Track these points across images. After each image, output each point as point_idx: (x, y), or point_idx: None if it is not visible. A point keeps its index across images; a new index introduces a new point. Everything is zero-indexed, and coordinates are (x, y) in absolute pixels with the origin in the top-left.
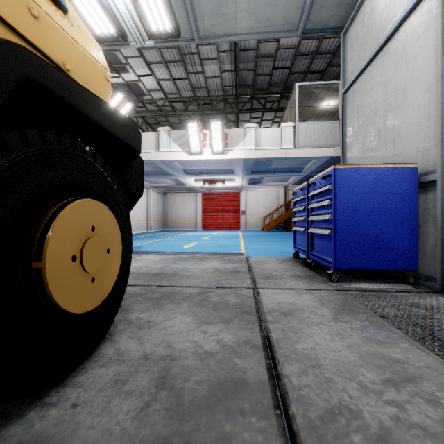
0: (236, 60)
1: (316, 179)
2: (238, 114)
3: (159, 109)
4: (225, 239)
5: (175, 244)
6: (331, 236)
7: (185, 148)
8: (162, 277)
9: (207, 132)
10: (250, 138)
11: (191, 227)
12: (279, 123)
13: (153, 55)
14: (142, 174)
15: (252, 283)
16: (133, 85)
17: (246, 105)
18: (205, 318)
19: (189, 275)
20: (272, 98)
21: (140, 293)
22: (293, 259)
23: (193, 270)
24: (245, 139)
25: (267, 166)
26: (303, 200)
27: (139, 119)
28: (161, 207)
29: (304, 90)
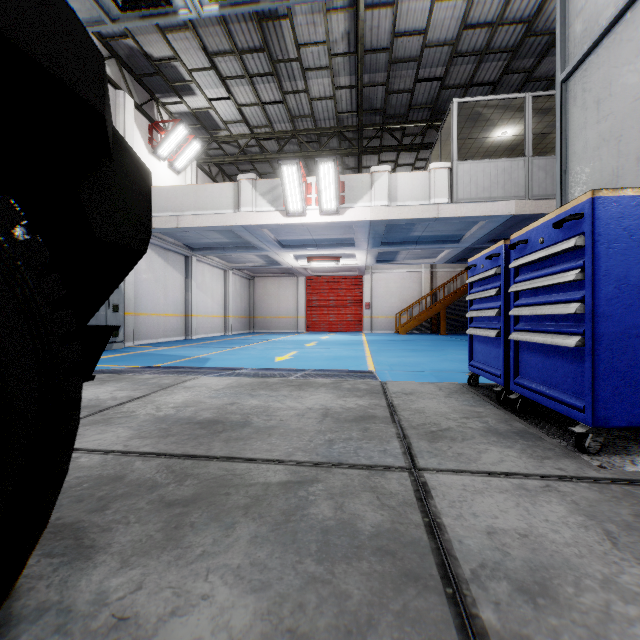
0: (359, 65)
1: (532, 231)
2: (360, 156)
3: (242, 151)
4: (340, 347)
5: (262, 355)
6: (579, 351)
7: (279, 205)
8: (218, 430)
9: (312, 180)
10: (379, 188)
11: (289, 327)
12: (425, 168)
13: (231, 66)
14: (145, 202)
15: (405, 452)
16: (202, 115)
17: (373, 141)
18: (293, 607)
19: (273, 425)
20: (414, 130)
21: (153, 480)
22: (468, 389)
23: (283, 412)
24: (372, 189)
25: (406, 234)
26: (491, 279)
27: (212, 168)
28: (246, 297)
29: (467, 111)
